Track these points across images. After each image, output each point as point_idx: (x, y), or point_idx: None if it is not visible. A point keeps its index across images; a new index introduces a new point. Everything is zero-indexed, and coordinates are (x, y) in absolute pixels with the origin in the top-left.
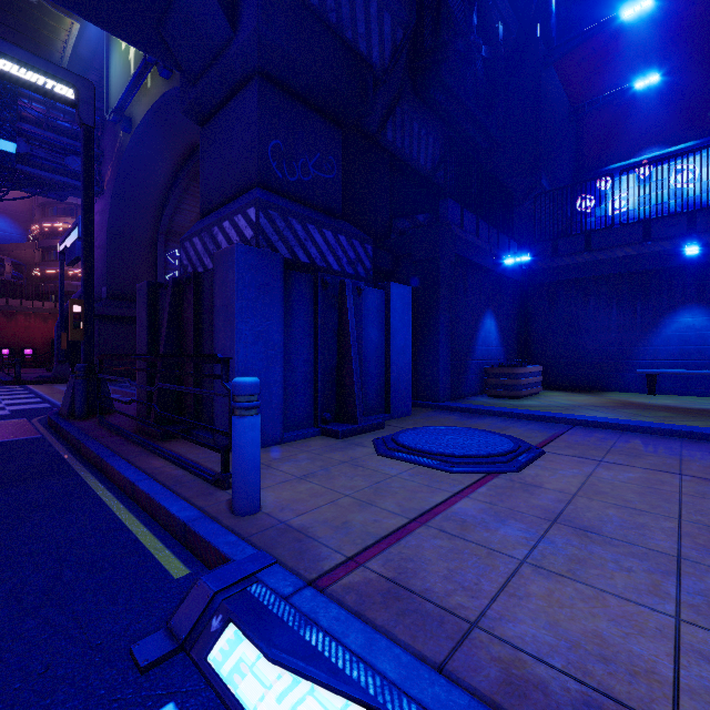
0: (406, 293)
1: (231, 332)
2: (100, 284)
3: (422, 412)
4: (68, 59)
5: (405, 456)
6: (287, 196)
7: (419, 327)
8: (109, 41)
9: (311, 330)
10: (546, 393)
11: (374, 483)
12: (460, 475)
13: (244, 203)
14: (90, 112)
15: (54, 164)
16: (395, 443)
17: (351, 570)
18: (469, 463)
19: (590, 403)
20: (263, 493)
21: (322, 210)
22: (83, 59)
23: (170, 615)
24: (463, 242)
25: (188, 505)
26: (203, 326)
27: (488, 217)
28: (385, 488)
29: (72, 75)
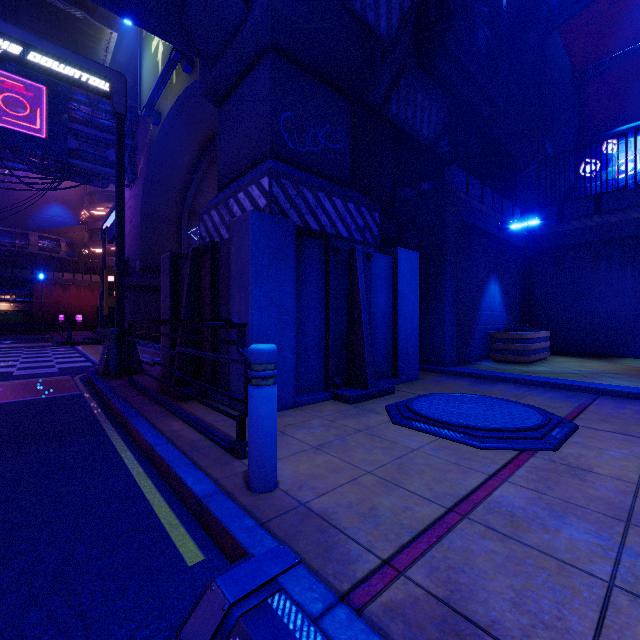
0: (414, 259)
1: (246, 297)
2: (134, 259)
3: (428, 376)
4: (108, 65)
5: (423, 426)
6: (298, 167)
7: (425, 293)
8: (141, 47)
9: (322, 295)
10: (554, 358)
11: (395, 457)
12: (490, 451)
13: (258, 173)
14: (122, 102)
15: (98, 157)
16: (410, 411)
17: (389, 581)
18: (498, 437)
19: (608, 370)
20: (279, 464)
21: (331, 179)
22: (121, 65)
23: (180, 623)
24: (468, 208)
25: (203, 476)
26: (220, 293)
27: (492, 184)
28: (409, 465)
29: (107, 70)
